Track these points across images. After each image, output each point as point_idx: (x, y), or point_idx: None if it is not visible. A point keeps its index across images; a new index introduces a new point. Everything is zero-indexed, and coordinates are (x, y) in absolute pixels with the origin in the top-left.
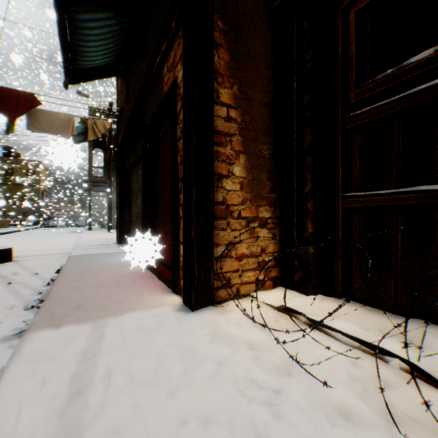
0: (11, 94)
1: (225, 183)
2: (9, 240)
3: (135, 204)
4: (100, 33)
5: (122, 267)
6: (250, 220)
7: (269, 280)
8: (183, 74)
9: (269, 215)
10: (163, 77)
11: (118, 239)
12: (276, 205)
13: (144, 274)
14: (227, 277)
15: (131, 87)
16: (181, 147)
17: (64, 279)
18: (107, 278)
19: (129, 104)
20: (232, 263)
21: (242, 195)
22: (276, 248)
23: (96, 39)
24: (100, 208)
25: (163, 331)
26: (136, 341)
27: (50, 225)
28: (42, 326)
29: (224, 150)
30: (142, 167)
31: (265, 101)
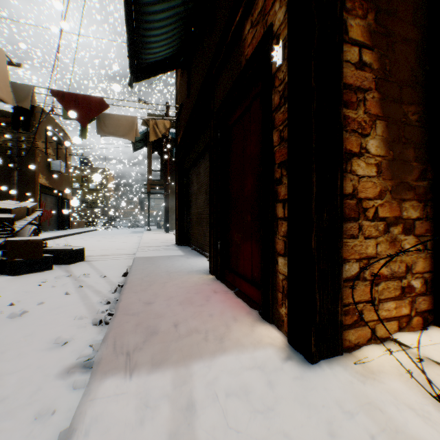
0: (83, 100)
1: (355, 164)
2: (83, 239)
3: (195, 204)
4: (164, 18)
5: (189, 274)
6: (390, 222)
7: (417, 315)
8: (289, 9)
9: (416, 215)
10: (244, 39)
11: (176, 240)
12: (426, 199)
13: (216, 286)
14: (358, 310)
15: (193, 77)
16: (280, 118)
17: (131, 288)
18: (176, 289)
19: (191, 96)
20: (364, 289)
21: (379, 183)
22: (426, 266)
23: (160, 25)
24: (156, 210)
25: (286, 409)
26: (250, 432)
27: (116, 225)
28: (109, 367)
29: (354, 115)
30: (210, 160)
31: (411, 38)
